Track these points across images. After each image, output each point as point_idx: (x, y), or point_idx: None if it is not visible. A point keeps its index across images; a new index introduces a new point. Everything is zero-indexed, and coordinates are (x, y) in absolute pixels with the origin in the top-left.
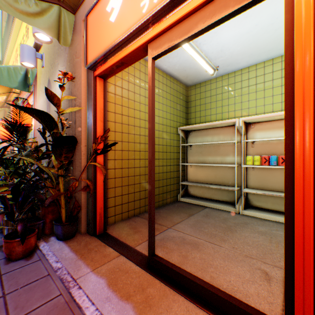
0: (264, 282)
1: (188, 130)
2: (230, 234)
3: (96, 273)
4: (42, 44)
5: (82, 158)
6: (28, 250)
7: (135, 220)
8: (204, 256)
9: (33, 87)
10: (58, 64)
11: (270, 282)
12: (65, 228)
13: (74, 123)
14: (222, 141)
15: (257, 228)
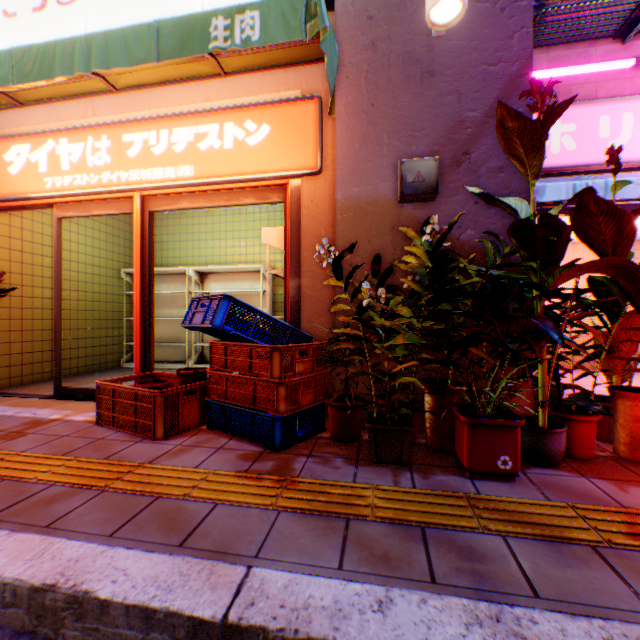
0: None
1: None
2: None
3: None
4: None
5: None
6: None
7: (45, 383)
8: None
9: None
10: None
11: None
12: None
13: None
14: (180, 290)
15: None
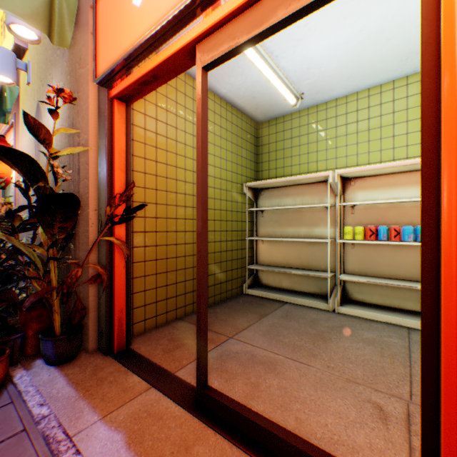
0: (378, 424)
1: (258, 187)
2: (322, 345)
3: (109, 423)
4: (27, 46)
5: (91, 229)
6: None
7: (178, 327)
8: (286, 383)
9: (14, 116)
10: (53, 78)
11: (387, 423)
12: (59, 345)
13: (77, 174)
14: (308, 204)
15: (361, 333)
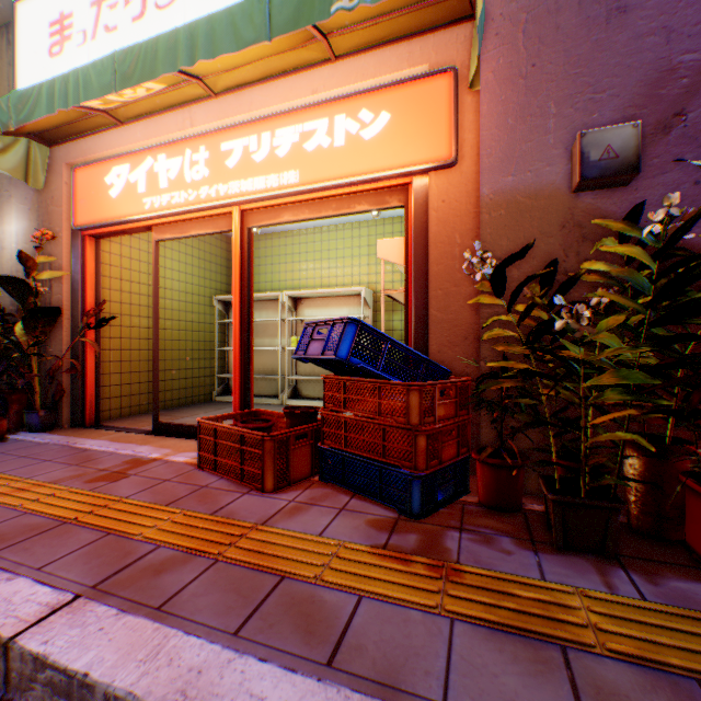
0: None
1: (229, 301)
2: None
3: (97, 439)
4: None
5: (66, 334)
6: (2, 433)
7: (142, 416)
8: None
9: None
10: (12, 196)
11: None
12: (44, 417)
13: (50, 289)
14: (272, 318)
15: None
